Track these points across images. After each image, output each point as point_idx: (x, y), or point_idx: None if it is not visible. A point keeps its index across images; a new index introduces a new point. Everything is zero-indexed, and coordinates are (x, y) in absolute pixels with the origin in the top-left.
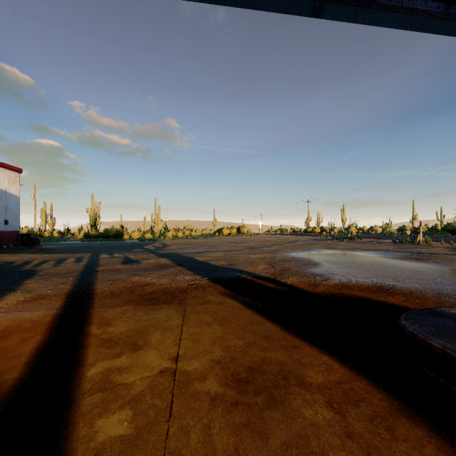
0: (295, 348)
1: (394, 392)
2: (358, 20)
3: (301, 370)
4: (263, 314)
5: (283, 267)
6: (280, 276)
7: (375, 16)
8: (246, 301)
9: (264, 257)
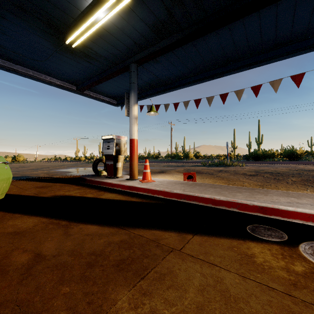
0: (54, 184)
1: (72, 184)
2: (79, 94)
3: (55, 185)
4: (45, 182)
5: (54, 174)
6: (52, 176)
7: (84, 95)
8: (38, 181)
9: (43, 172)
